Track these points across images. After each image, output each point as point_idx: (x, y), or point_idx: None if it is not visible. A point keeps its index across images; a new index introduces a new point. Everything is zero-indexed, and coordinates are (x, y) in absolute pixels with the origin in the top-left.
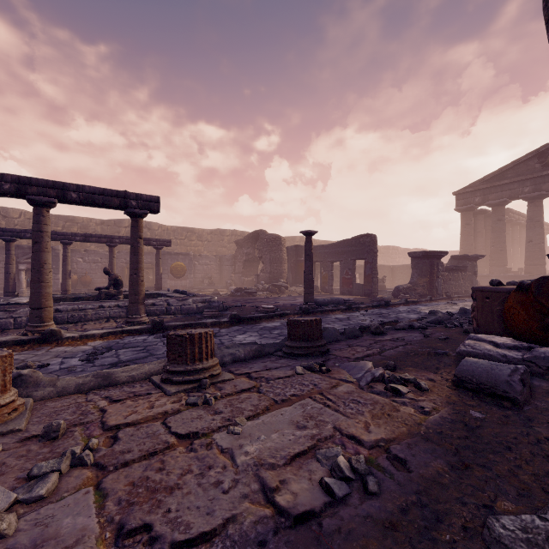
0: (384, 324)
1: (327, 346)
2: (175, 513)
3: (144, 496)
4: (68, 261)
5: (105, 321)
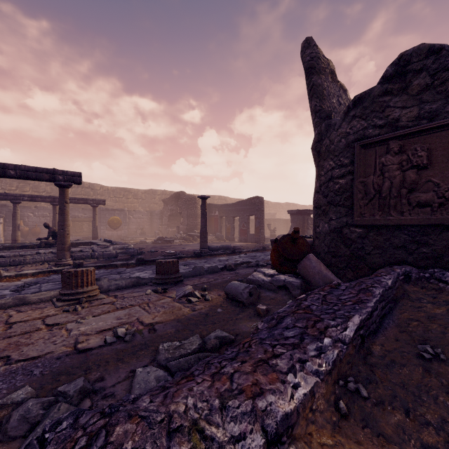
0: (243, 263)
1: (181, 278)
2: (25, 352)
3: (13, 347)
4: (17, 216)
5: (41, 264)
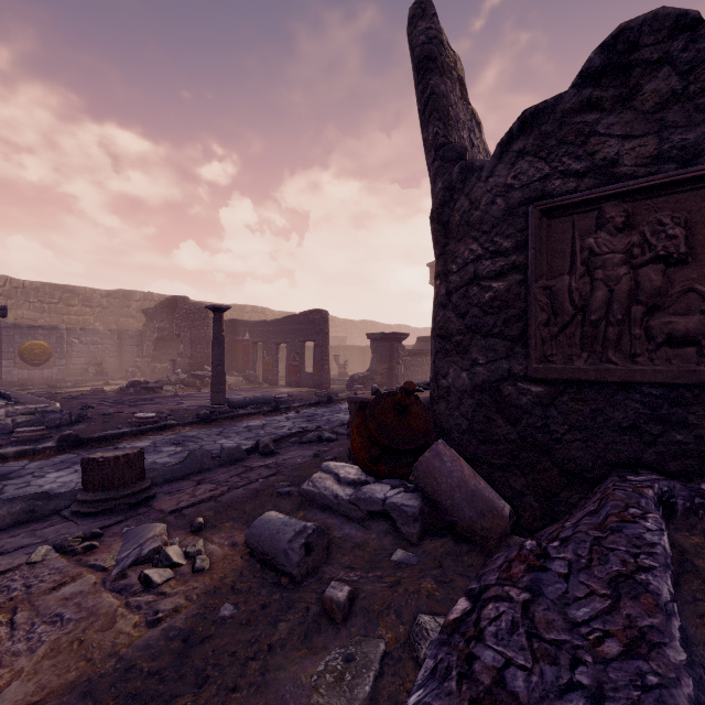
0: (294, 435)
1: (148, 492)
2: None
3: None
4: None
5: None
